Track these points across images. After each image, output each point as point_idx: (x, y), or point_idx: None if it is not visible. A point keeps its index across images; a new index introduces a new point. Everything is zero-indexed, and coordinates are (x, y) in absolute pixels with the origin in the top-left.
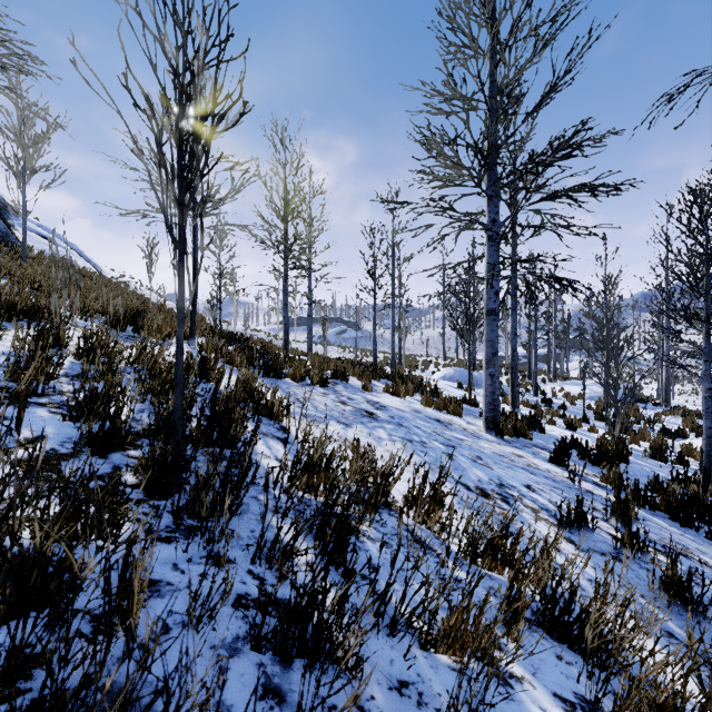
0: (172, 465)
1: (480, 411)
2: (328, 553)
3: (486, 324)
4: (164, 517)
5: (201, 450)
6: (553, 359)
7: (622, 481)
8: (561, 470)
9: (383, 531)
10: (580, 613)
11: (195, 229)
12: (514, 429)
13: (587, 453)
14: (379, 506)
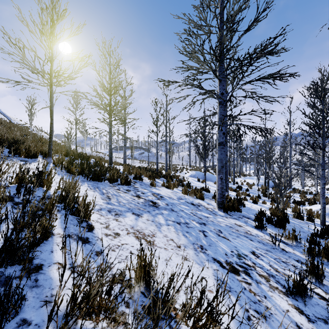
0: None
1: (211, 194)
2: None
3: (218, 150)
4: None
5: None
6: (239, 166)
7: (297, 240)
8: (262, 233)
9: None
10: None
11: (51, 93)
12: (232, 207)
13: (271, 220)
14: None
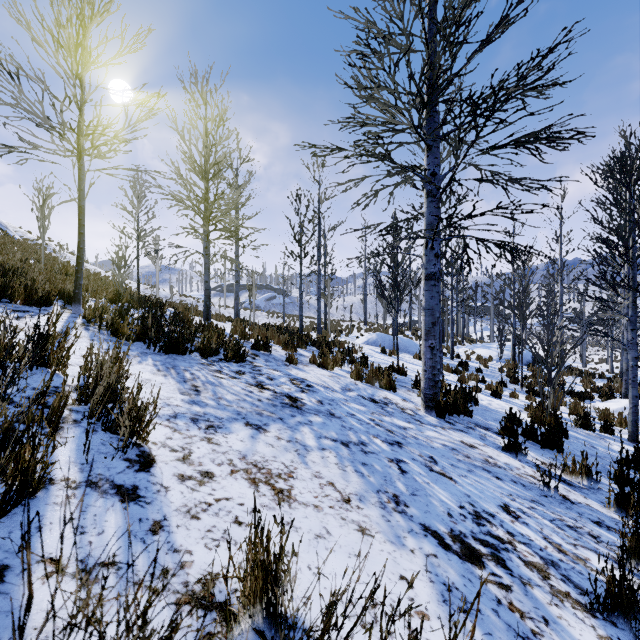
0: None
1: (409, 380)
2: None
3: (425, 290)
4: None
5: None
6: (462, 324)
7: (591, 475)
8: (519, 462)
9: None
10: None
11: (80, 171)
12: (453, 406)
13: (534, 432)
14: None
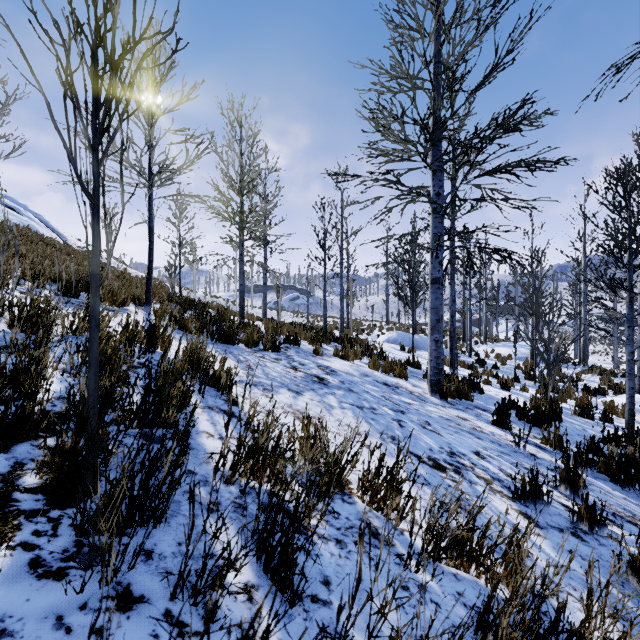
0: (84, 463)
1: (422, 372)
2: (271, 570)
3: (431, 292)
4: (63, 536)
5: (135, 431)
6: (484, 324)
7: (562, 443)
8: (504, 432)
9: (336, 524)
10: (571, 637)
11: (150, 199)
12: (456, 392)
13: (525, 414)
14: (332, 498)
